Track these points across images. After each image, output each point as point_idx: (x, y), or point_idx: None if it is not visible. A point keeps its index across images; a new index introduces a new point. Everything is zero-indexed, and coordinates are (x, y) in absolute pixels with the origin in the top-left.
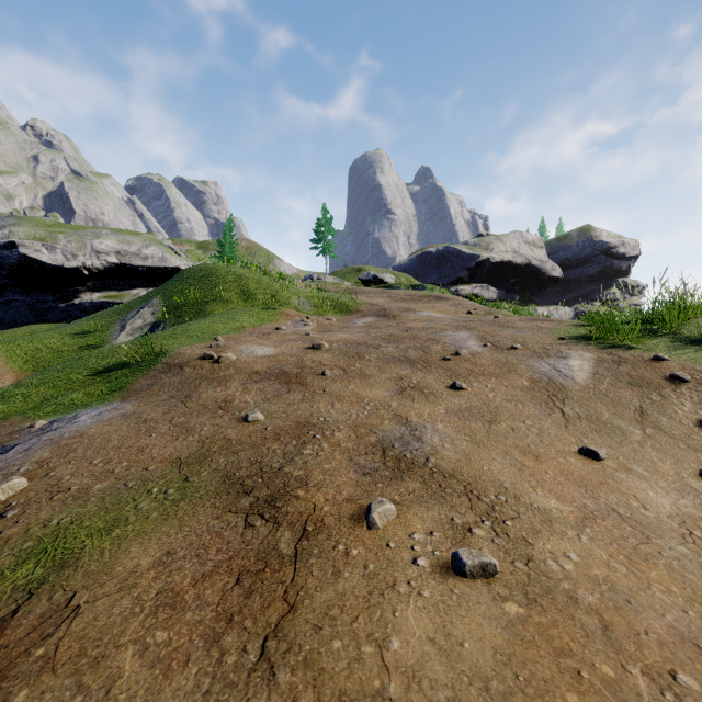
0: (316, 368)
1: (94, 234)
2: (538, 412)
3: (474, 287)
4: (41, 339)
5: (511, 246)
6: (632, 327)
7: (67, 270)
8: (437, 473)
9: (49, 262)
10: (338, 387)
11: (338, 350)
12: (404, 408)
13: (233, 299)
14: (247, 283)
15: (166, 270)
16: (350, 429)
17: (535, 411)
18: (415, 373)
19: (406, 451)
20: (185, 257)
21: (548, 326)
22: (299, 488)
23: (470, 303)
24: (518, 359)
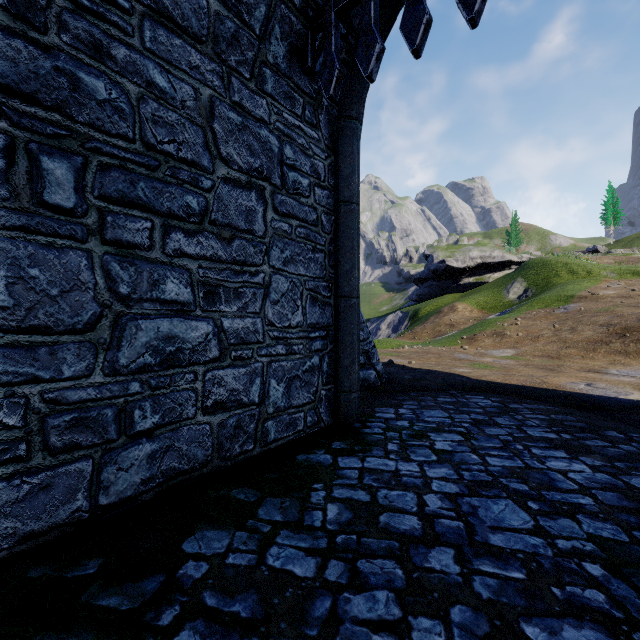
0: (635, 295)
1: (467, 249)
2: None
3: None
4: (476, 298)
5: None
6: None
7: (461, 269)
8: None
9: (456, 267)
10: None
11: None
12: None
13: (564, 276)
14: (571, 266)
15: (503, 262)
16: None
17: None
18: None
19: None
20: None
21: None
22: None
23: None
24: None
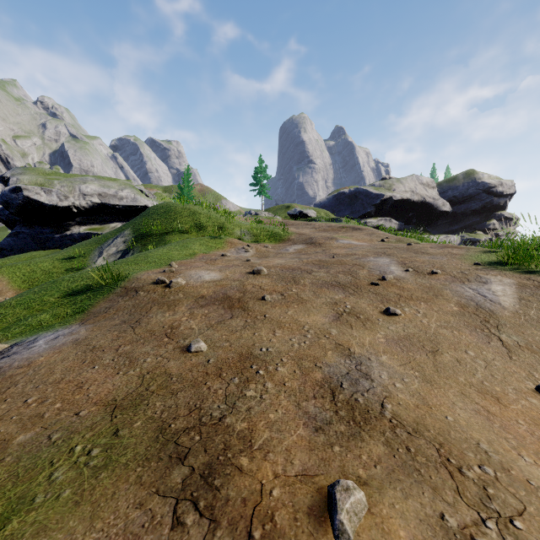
0: (256, 292)
1: (82, 180)
2: (476, 341)
3: (379, 220)
4: (36, 263)
5: (409, 187)
6: (539, 253)
7: (60, 208)
8: (398, 427)
9: (47, 202)
10: (278, 313)
11: (275, 275)
12: (344, 336)
13: (187, 231)
14: (199, 217)
15: (137, 208)
16: (293, 362)
17: (473, 339)
18: (348, 298)
19: (357, 393)
20: (153, 198)
21: (459, 252)
22: (242, 453)
23: (381, 232)
24: (441, 283)
